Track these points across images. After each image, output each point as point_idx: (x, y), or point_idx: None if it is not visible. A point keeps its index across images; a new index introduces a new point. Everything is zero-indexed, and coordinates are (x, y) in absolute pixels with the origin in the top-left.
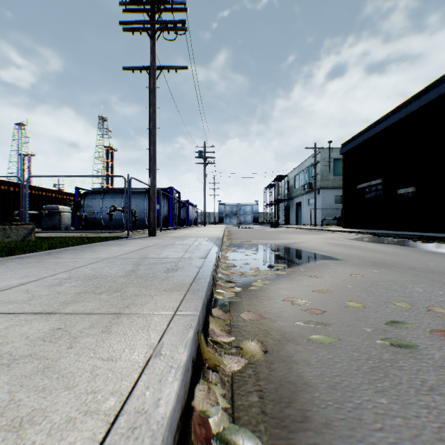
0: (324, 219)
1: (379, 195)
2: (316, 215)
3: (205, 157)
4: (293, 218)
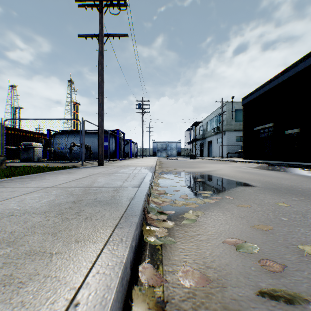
0: (228, 153)
1: (271, 134)
2: (223, 150)
3: (143, 108)
4: (205, 152)
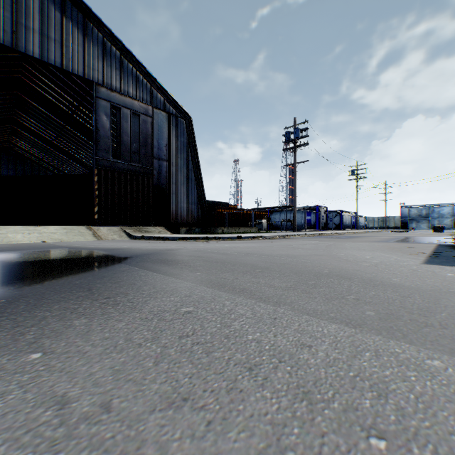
0: None
1: None
2: None
3: (357, 174)
4: None
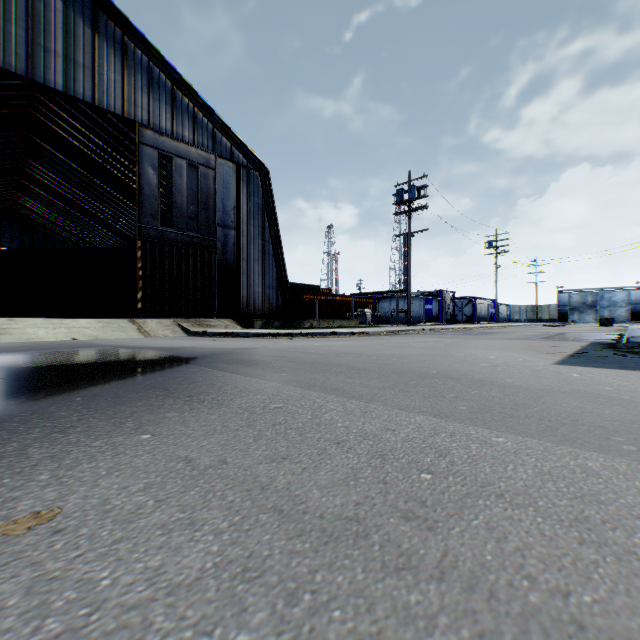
0: None
1: None
2: None
3: (496, 247)
4: None
